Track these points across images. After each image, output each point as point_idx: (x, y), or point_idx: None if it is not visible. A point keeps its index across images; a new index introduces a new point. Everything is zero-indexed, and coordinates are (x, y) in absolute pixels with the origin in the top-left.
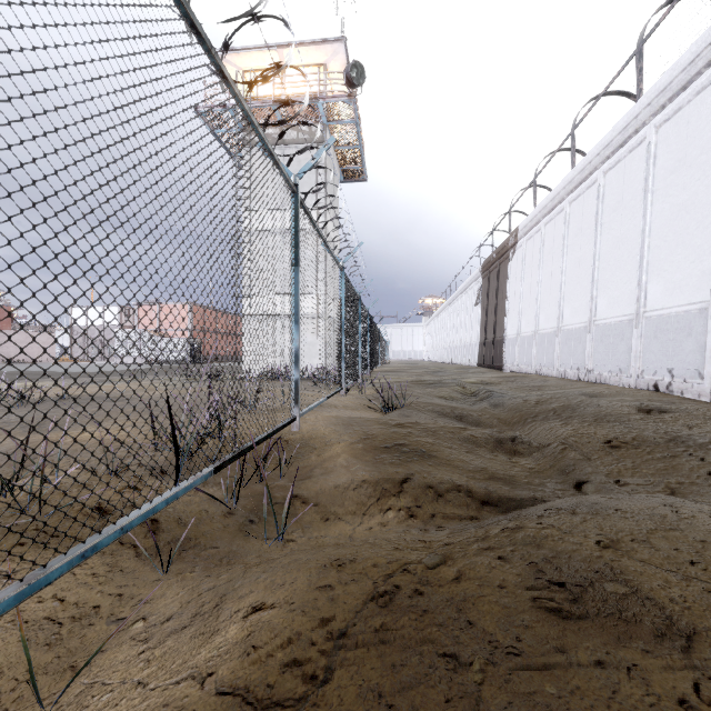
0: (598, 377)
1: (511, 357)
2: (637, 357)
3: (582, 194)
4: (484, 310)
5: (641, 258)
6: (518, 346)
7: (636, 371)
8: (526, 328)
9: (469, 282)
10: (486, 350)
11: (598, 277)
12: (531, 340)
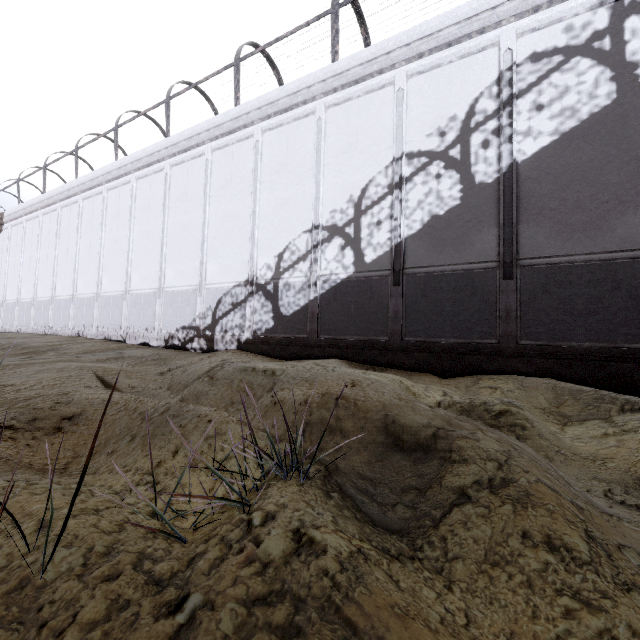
0: (55, 331)
1: None
2: (72, 319)
3: (51, 213)
4: None
5: (76, 265)
6: (4, 310)
7: (72, 326)
8: (11, 296)
9: None
10: None
11: (57, 270)
12: (15, 306)
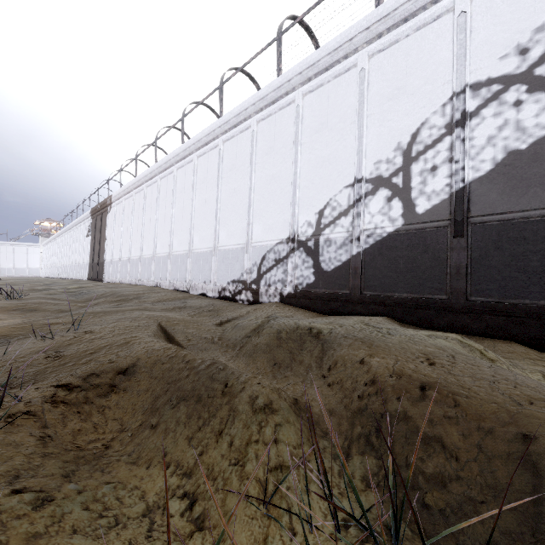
0: (142, 282)
1: (108, 273)
2: (153, 273)
3: (140, 192)
4: (93, 241)
5: (155, 231)
6: (112, 266)
7: (153, 279)
8: (116, 256)
9: (82, 219)
10: (93, 269)
11: (144, 235)
12: (118, 263)
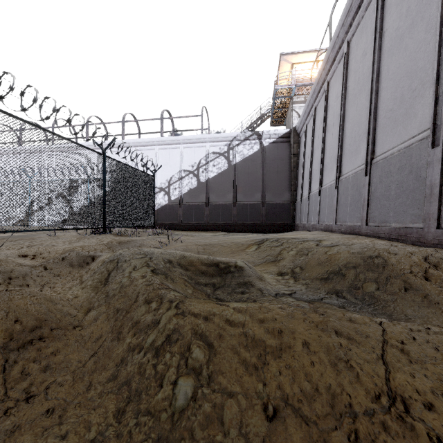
0: None
1: None
2: None
3: None
4: None
5: None
6: None
7: None
8: None
9: None
10: None
11: None
12: None
